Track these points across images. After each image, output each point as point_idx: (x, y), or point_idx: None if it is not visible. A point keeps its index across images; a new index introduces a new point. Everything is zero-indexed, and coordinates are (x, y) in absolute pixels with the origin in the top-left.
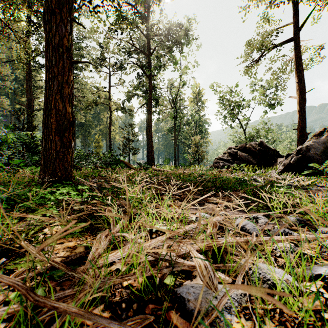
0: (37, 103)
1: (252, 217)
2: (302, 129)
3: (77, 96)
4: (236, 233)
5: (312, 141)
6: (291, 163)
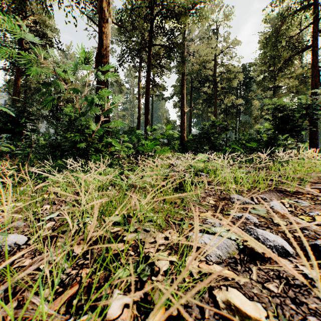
0: None
1: None
2: None
3: None
4: None
5: None
6: None
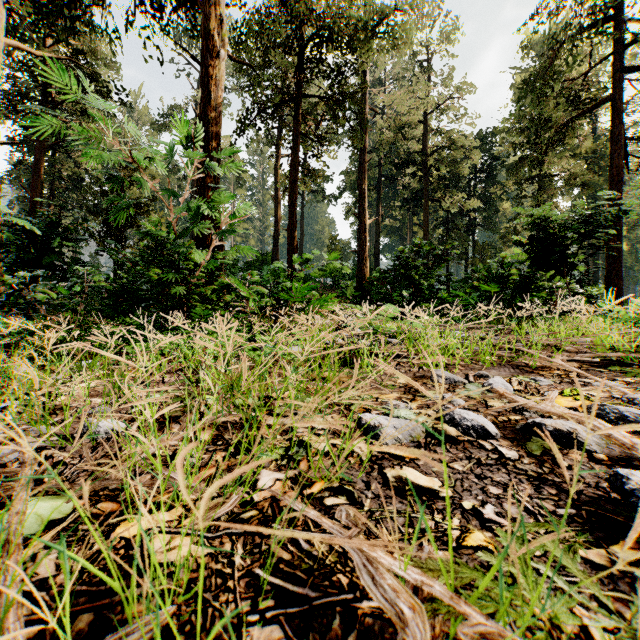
0: None
1: None
2: None
3: None
4: None
5: None
6: None
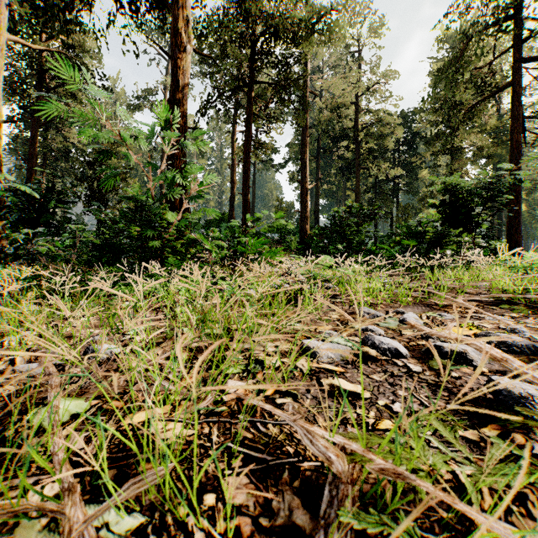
0: None
1: None
2: None
3: None
4: None
5: None
6: None
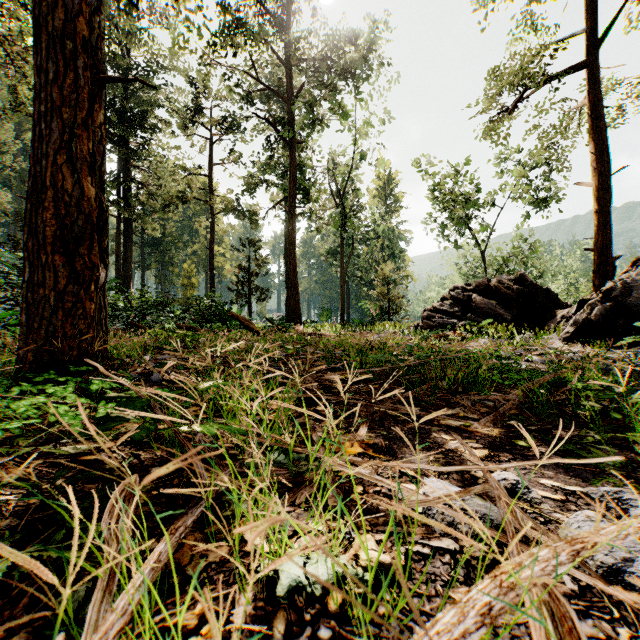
0: None
1: (599, 495)
2: (602, 249)
3: (145, 184)
4: (595, 596)
5: (637, 273)
6: (591, 319)
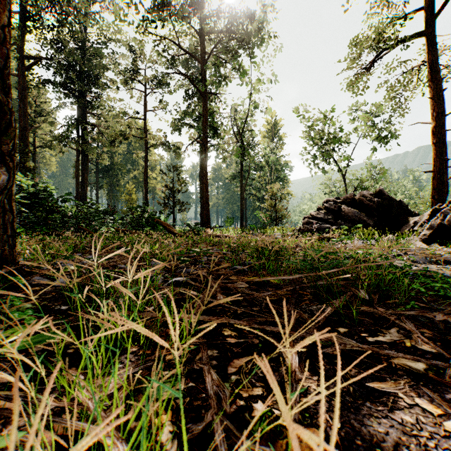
0: (40, 137)
1: None
2: (439, 171)
3: (97, 125)
4: None
5: None
6: (443, 224)
